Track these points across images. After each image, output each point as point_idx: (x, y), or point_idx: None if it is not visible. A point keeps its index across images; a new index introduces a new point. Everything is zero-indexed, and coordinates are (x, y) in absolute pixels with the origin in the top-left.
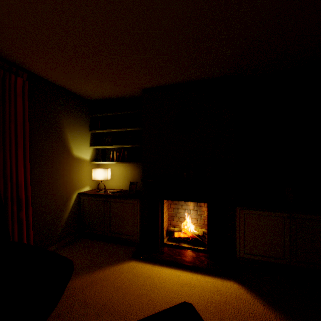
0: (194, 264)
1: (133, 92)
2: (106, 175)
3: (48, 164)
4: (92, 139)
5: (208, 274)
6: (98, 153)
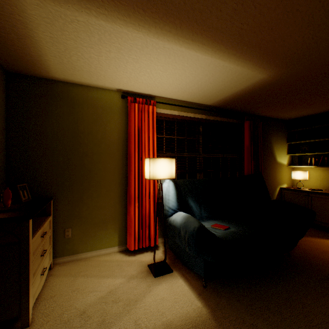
0: None
1: None
2: (304, 176)
3: (265, 167)
4: (288, 148)
5: None
6: (291, 159)
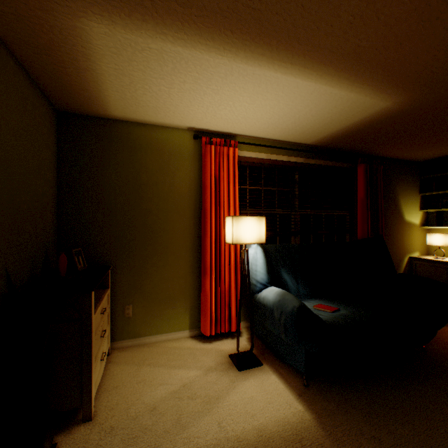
0: None
1: None
2: (445, 241)
3: (387, 228)
4: (421, 202)
5: None
6: (426, 217)
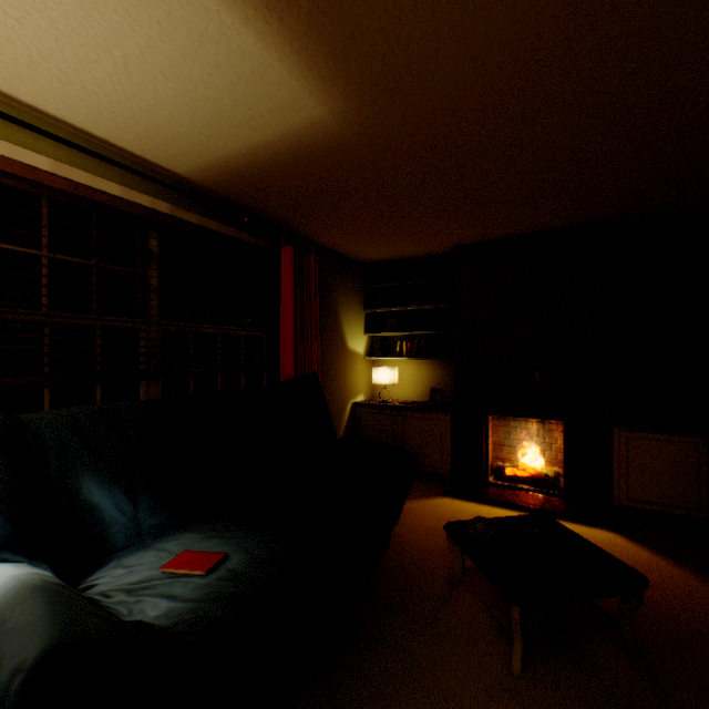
0: (543, 507)
1: (437, 250)
2: (392, 378)
3: (326, 360)
4: (366, 322)
5: (566, 520)
6: (372, 344)
